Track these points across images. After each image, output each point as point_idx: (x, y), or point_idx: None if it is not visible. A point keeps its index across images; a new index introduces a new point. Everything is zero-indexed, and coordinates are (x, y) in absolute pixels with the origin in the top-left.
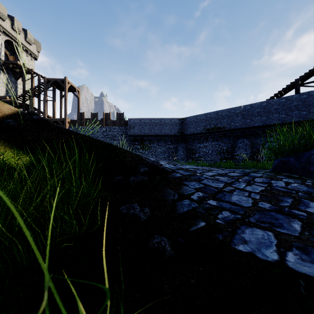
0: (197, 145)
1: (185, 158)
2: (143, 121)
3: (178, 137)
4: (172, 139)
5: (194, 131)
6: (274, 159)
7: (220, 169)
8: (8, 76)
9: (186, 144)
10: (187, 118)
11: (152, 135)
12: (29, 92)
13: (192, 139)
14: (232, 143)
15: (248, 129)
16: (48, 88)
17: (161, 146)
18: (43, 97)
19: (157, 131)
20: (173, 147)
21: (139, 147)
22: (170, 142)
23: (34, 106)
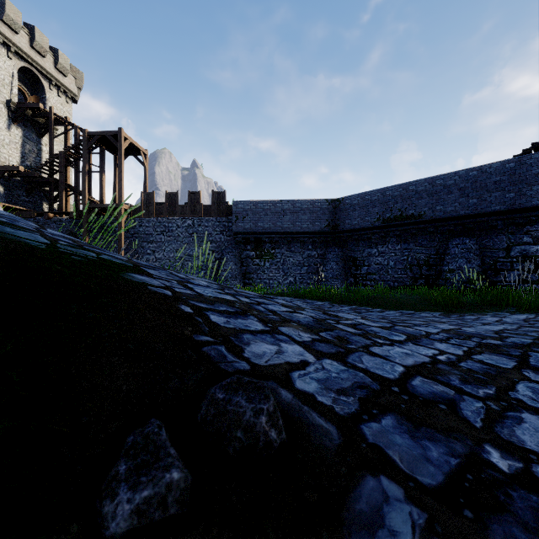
0: (366, 251)
1: (341, 276)
2: (262, 206)
3: (327, 235)
4: (316, 239)
5: (359, 223)
6: (533, 281)
7: (513, 359)
8: (24, 131)
9: (343, 250)
10: (345, 200)
11: (278, 231)
12: (59, 158)
13: (355, 239)
14: (437, 246)
15: (475, 219)
16: (92, 150)
17: (294, 254)
18: (82, 165)
19: (288, 224)
20: (318, 254)
21: (254, 256)
22: (311, 245)
23: (69, 183)
